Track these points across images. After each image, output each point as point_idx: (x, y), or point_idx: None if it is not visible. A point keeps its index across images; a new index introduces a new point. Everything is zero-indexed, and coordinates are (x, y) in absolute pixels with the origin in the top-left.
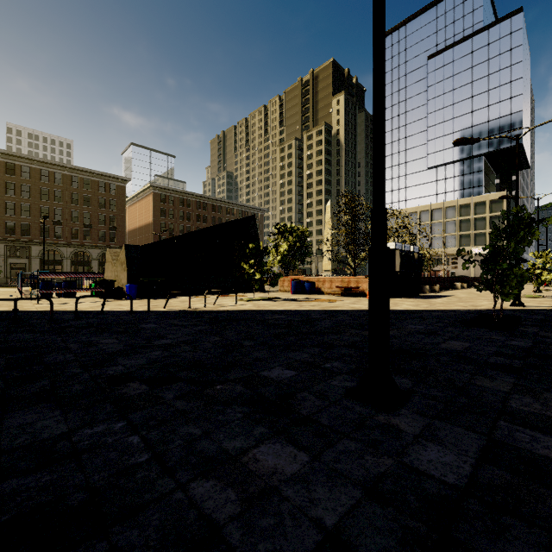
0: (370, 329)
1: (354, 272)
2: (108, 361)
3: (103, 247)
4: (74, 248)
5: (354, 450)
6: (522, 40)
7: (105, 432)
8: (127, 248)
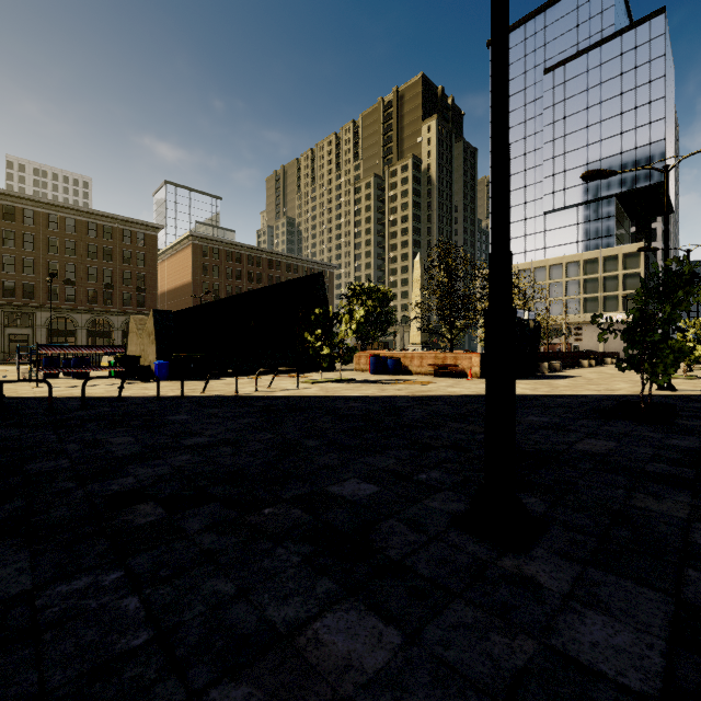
0: (487, 428)
1: (450, 346)
2: (114, 470)
3: (129, 313)
4: (91, 315)
5: (471, 624)
6: (664, 48)
7: (88, 590)
8: (156, 315)
